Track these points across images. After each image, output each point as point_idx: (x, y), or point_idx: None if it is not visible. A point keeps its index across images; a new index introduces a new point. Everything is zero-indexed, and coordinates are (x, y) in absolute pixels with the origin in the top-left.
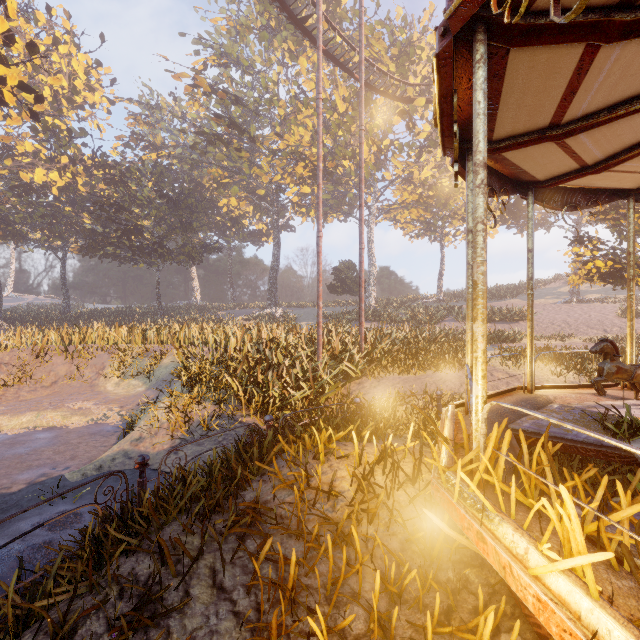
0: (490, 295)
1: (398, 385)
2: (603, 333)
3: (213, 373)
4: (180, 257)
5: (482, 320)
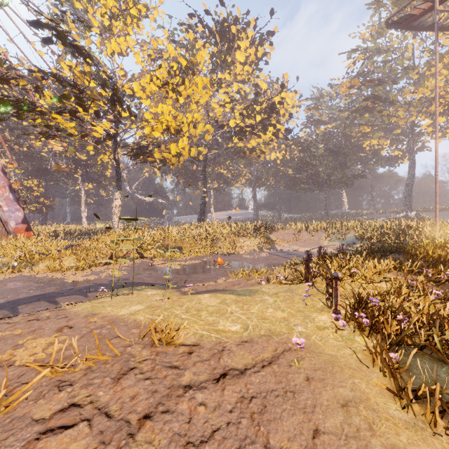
0: None
1: None
2: None
3: (378, 236)
4: (339, 185)
5: None
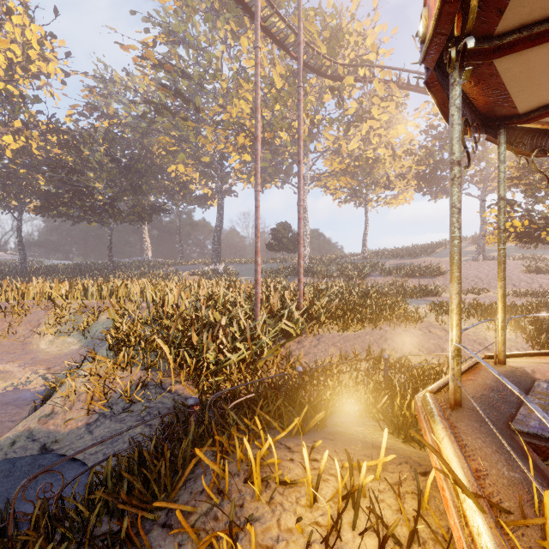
0: (407, 253)
1: (339, 344)
2: (513, 287)
3: (144, 333)
4: (130, 217)
5: None
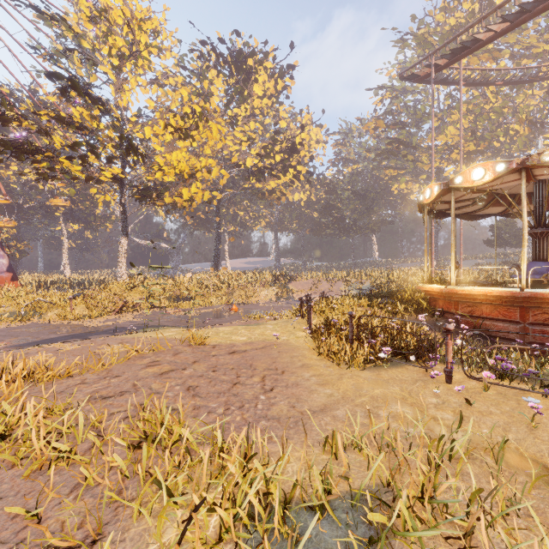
0: None
1: None
2: None
3: (386, 284)
4: (366, 231)
5: (429, 258)
